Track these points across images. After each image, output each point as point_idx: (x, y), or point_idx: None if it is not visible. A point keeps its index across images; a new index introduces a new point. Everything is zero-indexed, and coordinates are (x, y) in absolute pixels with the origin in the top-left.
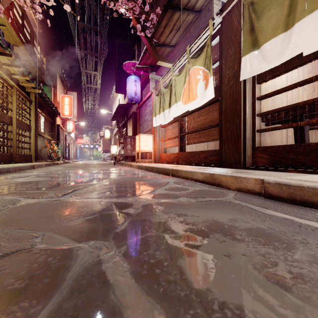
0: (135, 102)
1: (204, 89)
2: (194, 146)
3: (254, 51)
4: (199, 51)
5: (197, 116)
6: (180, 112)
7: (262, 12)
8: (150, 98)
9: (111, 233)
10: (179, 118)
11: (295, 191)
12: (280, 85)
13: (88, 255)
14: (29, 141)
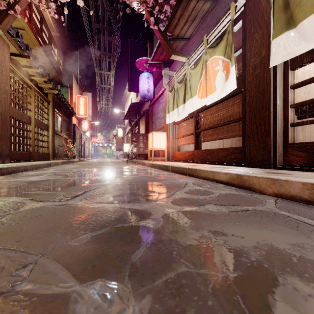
0: (148, 99)
1: (225, 81)
2: (209, 143)
3: (289, 30)
4: (219, 39)
5: (215, 110)
6: (195, 107)
7: None
8: (163, 95)
9: (125, 265)
10: (194, 114)
11: None
12: None
13: None
14: (47, 140)
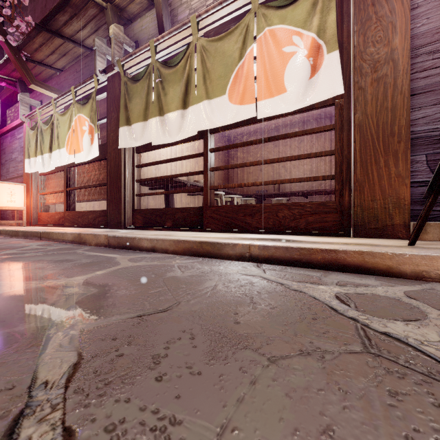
0: None
1: (91, 144)
2: (98, 203)
3: (128, 126)
4: (85, 100)
5: (88, 169)
6: (64, 161)
7: (132, 96)
8: (22, 128)
9: None
10: (65, 168)
11: (120, 240)
12: (166, 155)
13: None
14: None
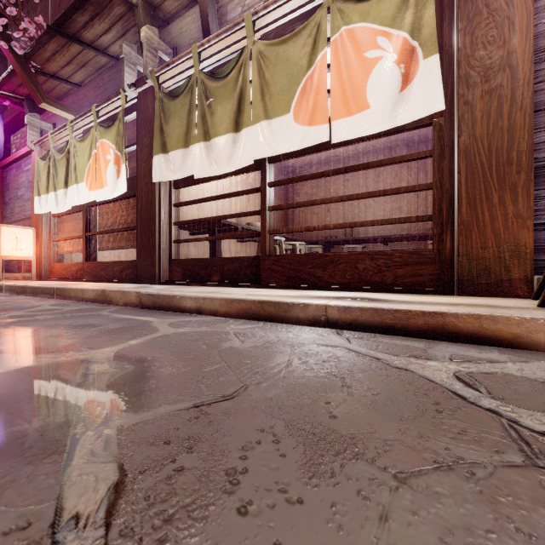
0: None
1: (117, 177)
2: (124, 252)
3: (164, 154)
4: (110, 122)
5: (113, 209)
6: (83, 199)
7: (169, 116)
8: (30, 158)
9: None
10: (85, 208)
11: (156, 299)
12: (211, 191)
13: None
14: None
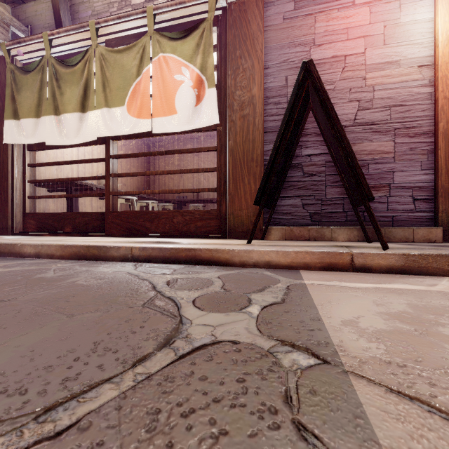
0: None
1: None
2: None
3: (16, 120)
4: None
5: None
6: None
7: (21, 88)
8: None
9: None
10: None
11: None
12: (71, 154)
13: None
14: None
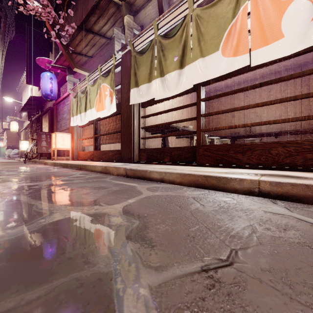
0: (51, 99)
1: (110, 104)
2: (112, 145)
3: (136, 88)
4: (107, 73)
5: (108, 122)
6: (93, 117)
7: (139, 65)
8: (68, 98)
9: (21, 193)
10: (94, 122)
11: (135, 172)
12: (161, 108)
13: (9, 198)
14: None
